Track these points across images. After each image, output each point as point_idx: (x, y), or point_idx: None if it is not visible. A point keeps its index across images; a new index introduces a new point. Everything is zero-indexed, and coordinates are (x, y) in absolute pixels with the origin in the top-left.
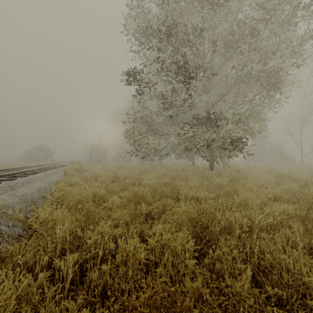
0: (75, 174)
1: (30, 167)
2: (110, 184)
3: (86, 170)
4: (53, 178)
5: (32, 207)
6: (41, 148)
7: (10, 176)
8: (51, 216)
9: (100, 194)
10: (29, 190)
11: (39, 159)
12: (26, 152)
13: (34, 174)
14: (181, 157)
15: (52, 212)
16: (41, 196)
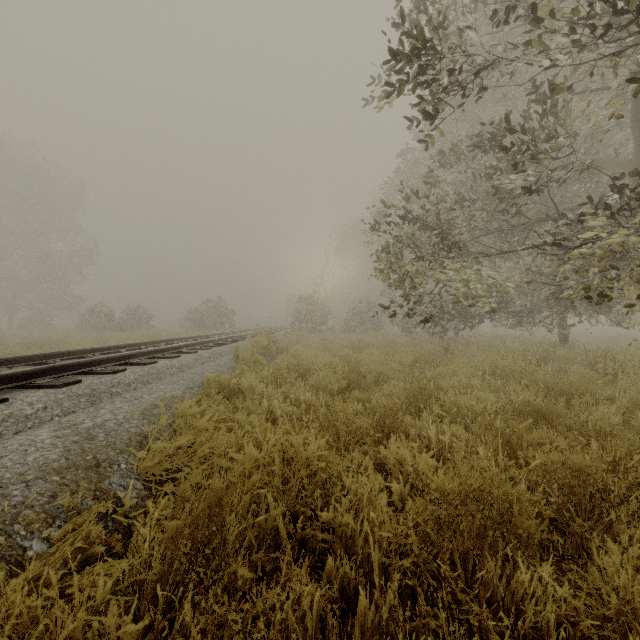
0: (258, 360)
1: (182, 339)
2: (341, 405)
3: (286, 349)
4: (206, 370)
5: (63, 500)
6: (214, 304)
7: (119, 363)
8: (42, 632)
9: (305, 461)
10: (122, 411)
11: (210, 324)
12: (191, 312)
13: (173, 357)
14: (517, 320)
15: (37, 618)
16: (137, 438)
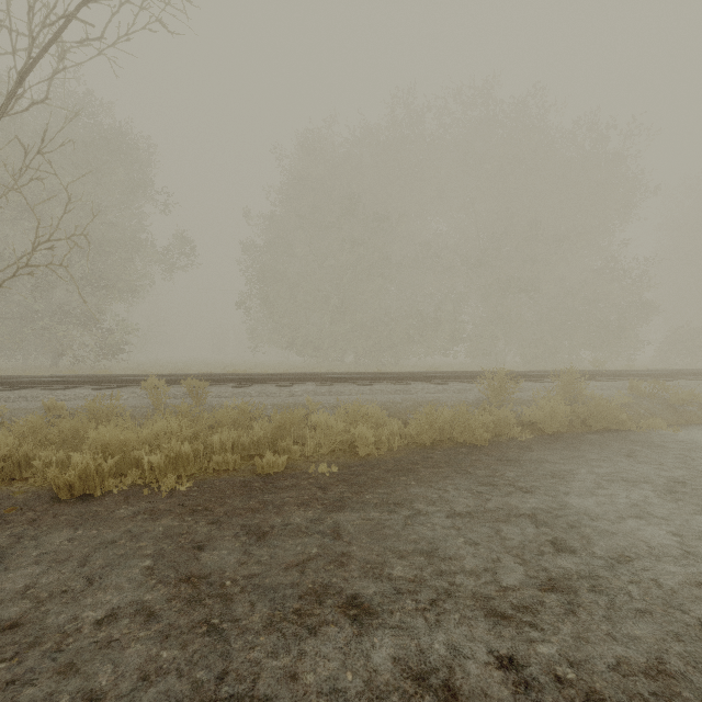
0: None
1: None
2: None
3: None
4: None
5: None
6: None
7: None
8: None
9: None
10: None
11: None
12: None
13: None
14: None
15: None
16: None
